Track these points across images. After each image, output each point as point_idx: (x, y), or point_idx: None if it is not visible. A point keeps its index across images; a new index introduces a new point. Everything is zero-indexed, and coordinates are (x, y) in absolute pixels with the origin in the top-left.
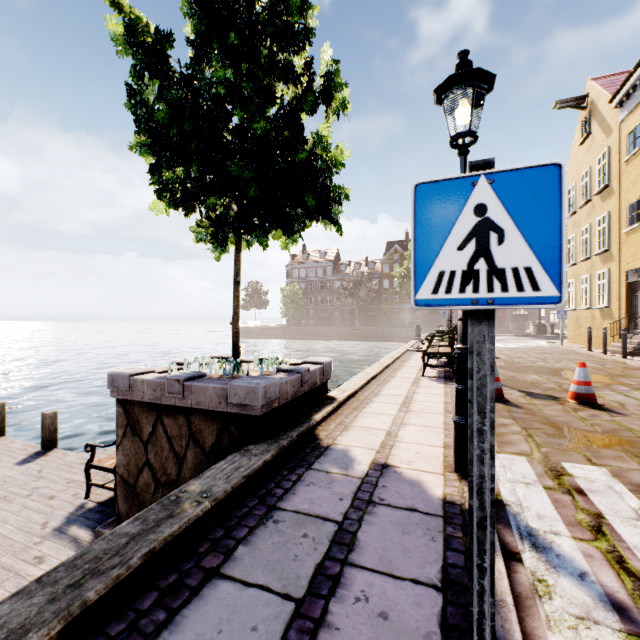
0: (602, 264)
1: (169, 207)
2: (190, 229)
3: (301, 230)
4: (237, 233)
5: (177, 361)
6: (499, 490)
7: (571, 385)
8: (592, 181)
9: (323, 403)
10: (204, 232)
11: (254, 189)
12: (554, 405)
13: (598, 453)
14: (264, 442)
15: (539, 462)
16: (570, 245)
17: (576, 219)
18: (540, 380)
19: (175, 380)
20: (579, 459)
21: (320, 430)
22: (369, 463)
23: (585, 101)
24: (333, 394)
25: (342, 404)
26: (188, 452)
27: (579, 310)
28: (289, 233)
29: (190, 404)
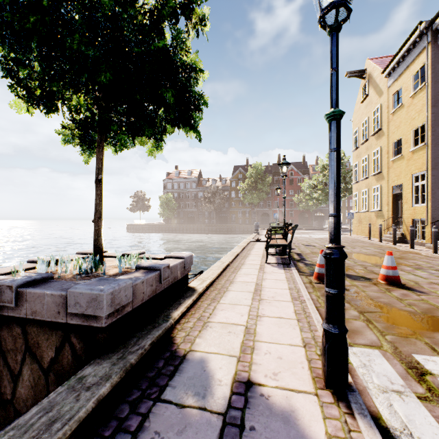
0: (376, 182)
1: (28, 104)
2: (56, 131)
3: (163, 133)
4: (99, 133)
5: (35, 259)
6: (377, 408)
7: (381, 269)
8: (369, 126)
9: (183, 296)
10: (70, 134)
11: (104, 74)
12: (371, 286)
13: (435, 339)
14: (108, 360)
15: (393, 356)
16: (355, 169)
17: (358, 152)
18: (350, 263)
19: (6, 286)
20: (425, 348)
21: (178, 330)
22: (231, 381)
23: (365, 73)
24: (193, 284)
25: (201, 295)
26: (24, 368)
27: (360, 212)
28: (150, 134)
29: (24, 314)
